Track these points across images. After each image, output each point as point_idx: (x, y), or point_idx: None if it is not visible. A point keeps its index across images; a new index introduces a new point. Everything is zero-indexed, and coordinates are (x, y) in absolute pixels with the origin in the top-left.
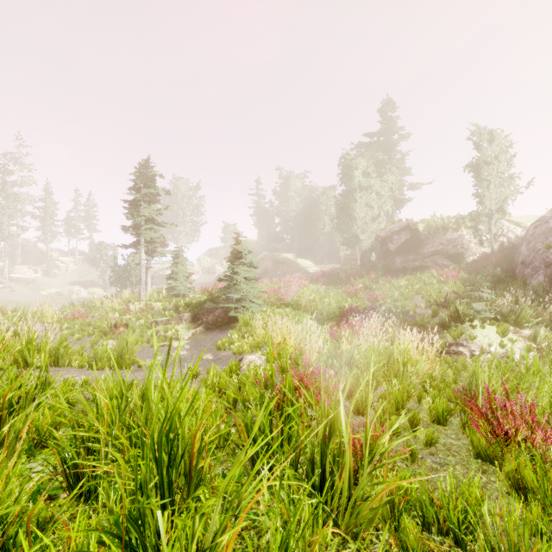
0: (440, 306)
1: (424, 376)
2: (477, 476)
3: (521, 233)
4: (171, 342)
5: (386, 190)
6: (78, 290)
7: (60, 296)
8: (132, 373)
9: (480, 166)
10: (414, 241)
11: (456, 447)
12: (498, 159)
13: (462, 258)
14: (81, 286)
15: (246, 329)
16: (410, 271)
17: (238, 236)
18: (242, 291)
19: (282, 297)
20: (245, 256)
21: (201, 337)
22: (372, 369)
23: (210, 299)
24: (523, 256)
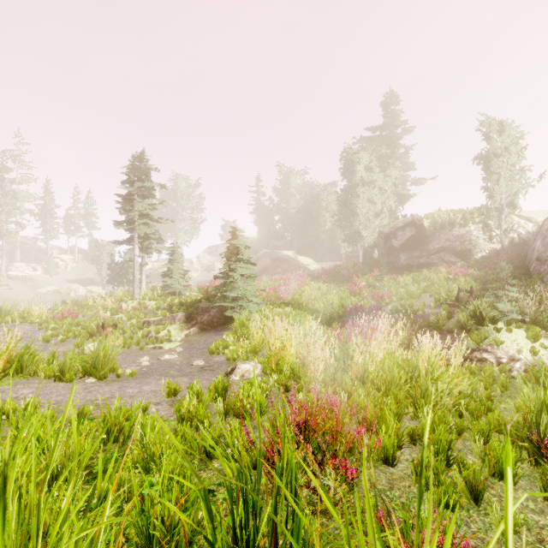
0: (451, 305)
1: (457, 395)
2: None
3: (532, 228)
4: None
5: (390, 185)
6: (76, 288)
7: (58, 294)
8: (103, 387)
9: (490, 158)
10: (419, 238)
11: (547, 532)
12: (509, 151)
13: (470, 254)
14: (80, 284)
15: (242, 331)
16: (415, 268)
17: (235, 231)
18: (239, 290)
19: (282, 295)
20: (242, 252)
21: (194, 339)
22: (512, 505)
23: (205, 298)
24: (538, 252)
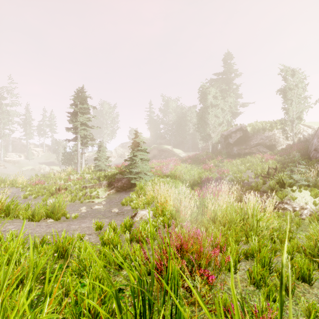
0: (264, 177)
1: (271, 229)
2: None
3: (311, 132)
4: None
5: (227, 107)
6: (44, 167)
7: (34, 170)
8: (57, 224)
9: (286, 90)
10: (245, 137)
11: None
12: (297, 87)
13: (275, 147)
14: (46, 165)
15: (141, 192)
16: (242, 155)
17: (137, 133)
18: (139, 167)
19: (164, 171)
20: (141, 145)
21: (113, 196)
22: None
23: (119, 172)
24: (315, 146)
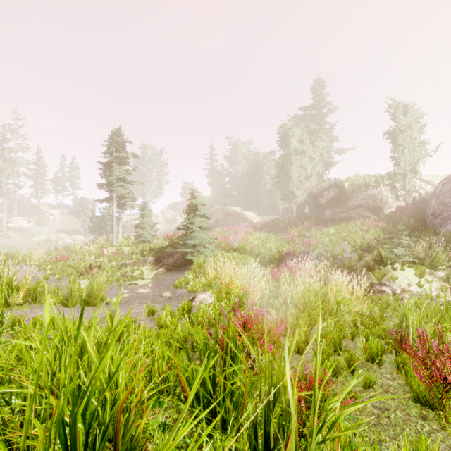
0: (363, 251)
1: (355, 314)
2: (419, 424)
3: (430, 189)
4: (84, 305)
5: (317, 154)
6: (63, 237)
7: (49, 242)
8: (98, 310)
9: (396, 133)
10: (341, 197)
11: (393, 388)
12: (412, 128)
13: (381, 210)
14: (66, 234)
15: (199, 271)
16: (337, 221)
17: (193, 192)
18: (197, 238)
19: (231, 243)
20: (199, 209)
21: (162, 277)
22: (320, 326)
23: (170, 245)
24: (433, 209)
